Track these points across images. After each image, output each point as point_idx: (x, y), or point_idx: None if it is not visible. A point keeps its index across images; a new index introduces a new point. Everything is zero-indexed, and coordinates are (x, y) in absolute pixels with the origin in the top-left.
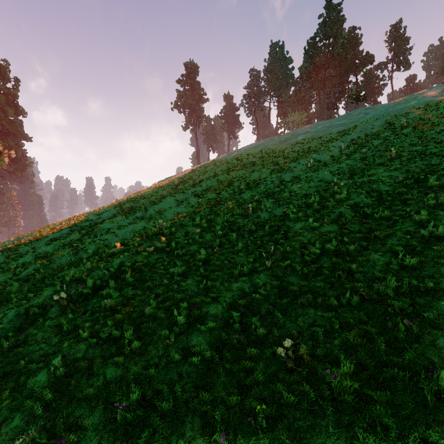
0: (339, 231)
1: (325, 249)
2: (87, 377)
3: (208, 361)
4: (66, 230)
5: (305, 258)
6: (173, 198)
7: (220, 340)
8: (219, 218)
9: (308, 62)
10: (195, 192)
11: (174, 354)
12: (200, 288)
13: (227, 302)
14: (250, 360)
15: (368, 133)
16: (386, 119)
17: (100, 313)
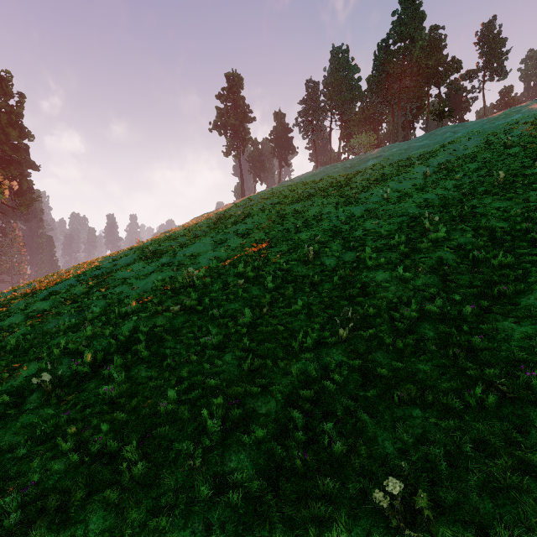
0: (441, 284)
1: (425, 311)
2: (57, 528)
3: (255, 498)
4: (72, 280)
5: (397, 324)
6: (210, 238)
7: (275, 461)
8: (269, 265)
9: (379, 71)
10: (239, 231)
11: (200, 486)
12: (243, 370)
13: (283, 393)
14: (324, 501)
15: (459, 155)
16: (481, 138)
17: (96, 406)
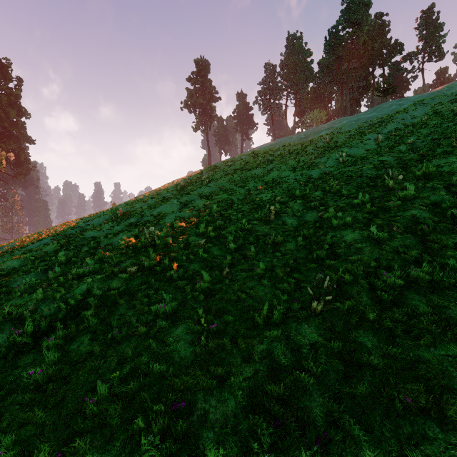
0: (420, 245)
1: (411, 277)
2: None
3: None
4: (47, 239)
5: (379, 294)
6: (176, 200)
7: None
8: (231, 224)
9: (329, 53)
10: (203, 193)
11: None
12: (196, 350)
13: (244, 387)
14: None
15: (408, 124)
16: (428, 108)
17: (19, 393)
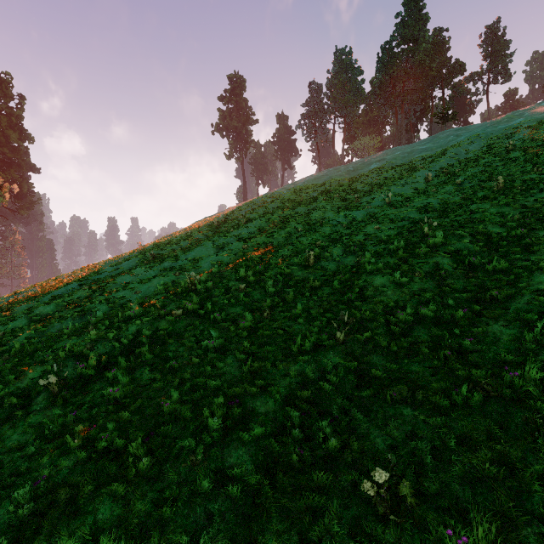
0: (437, 288)
1: (420, 315)
2: (67, 518)
3: (253, 491)
4: (74, 284)
5: (392, 328)
6: (212, 242)
7: (272, 457)
8: (271, 269)
9: (382, 73)
10: (240, 235)
11: (202, 480)
12: (244, 371)
13: (281, 394)
14: (318, 492)
15: (461, 159)
16: (484, 142)
17: (102, 407)
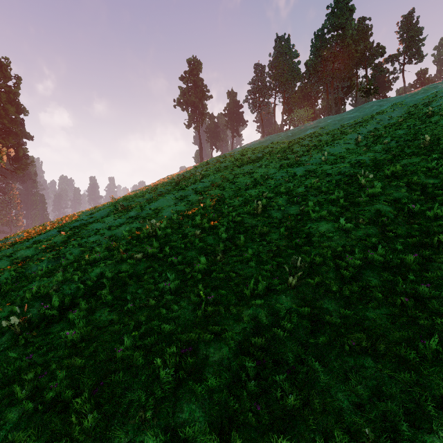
0: (380, 234)
1: (368, 259)
2: None
3: None
4: (54, 231)
5: (342, 272)
6: (172, 195)
7: (227, 413)
8: (223, 217)
9: (315, 55)
10: (197, 189)
11: (150, 441)
12: (197, 315)
13: (235, 340)
14: None
15: (385, 124)
16: (404, 110)
17: (58, 350)
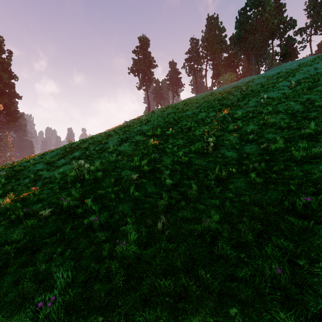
0: None
1: None
2: None
3: None
4: (5, 171)
5: None
6: (118, 136)
7: None
8: (167, 157)
9: (239, 29)
10: (141, 131)
11: None
12: None
13: None
14: None
15: (313, 73)
16: None
17: None
